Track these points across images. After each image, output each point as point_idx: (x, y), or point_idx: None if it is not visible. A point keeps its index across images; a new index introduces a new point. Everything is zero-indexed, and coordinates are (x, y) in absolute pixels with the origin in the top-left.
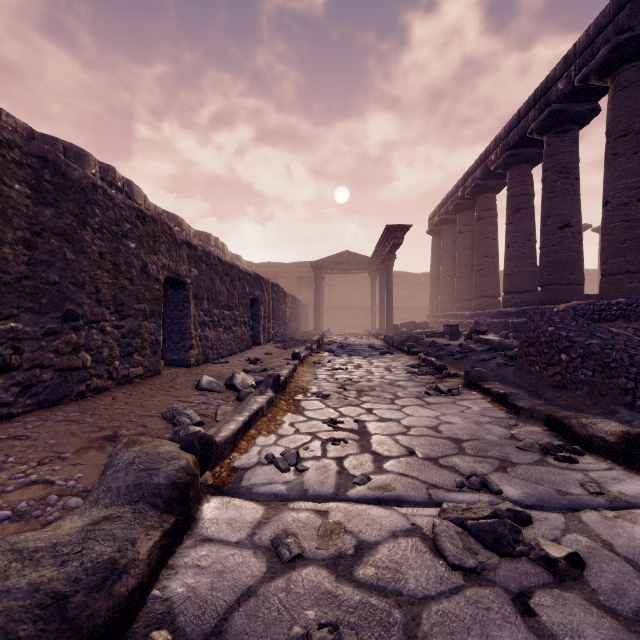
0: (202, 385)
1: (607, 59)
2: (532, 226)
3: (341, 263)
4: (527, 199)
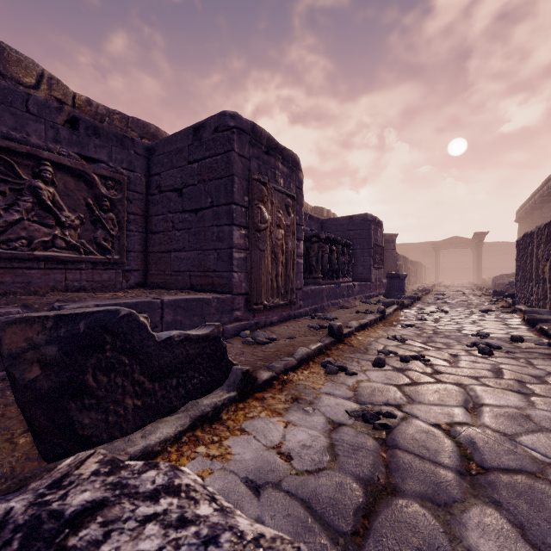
0: (420, 287)
1: None
2: None
3: (451, 243)
4: None
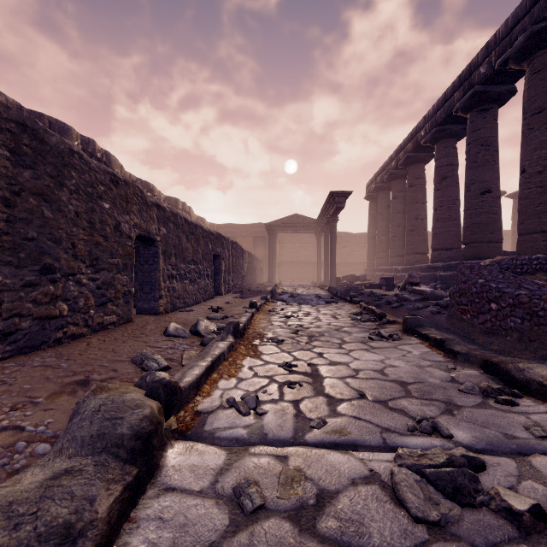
0: (169, 331)
1: (524, 46)
2: (457, 192)
3: (291, 224)
4: (452, 169)
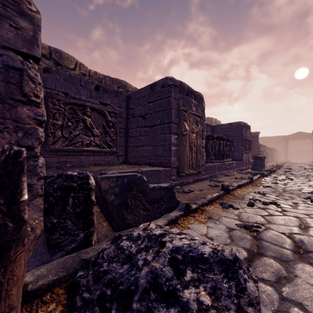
0: (274, 164)
1: None
2: None
3: (296, 136)
4: None
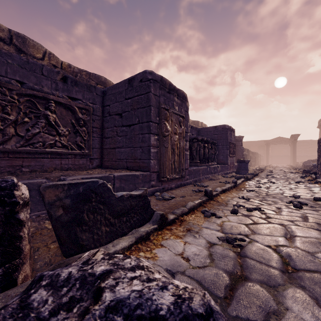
0: (257, 167)
1: None
2: None
3: (276, 141)
4: None
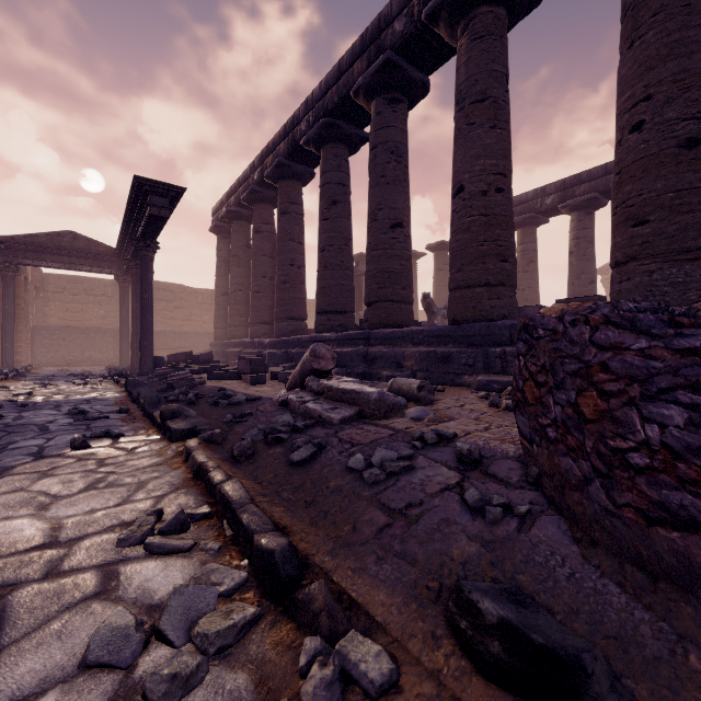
0: None
1: None
2: (350, 228)
3: (57, 250)
4: (345, 191)
